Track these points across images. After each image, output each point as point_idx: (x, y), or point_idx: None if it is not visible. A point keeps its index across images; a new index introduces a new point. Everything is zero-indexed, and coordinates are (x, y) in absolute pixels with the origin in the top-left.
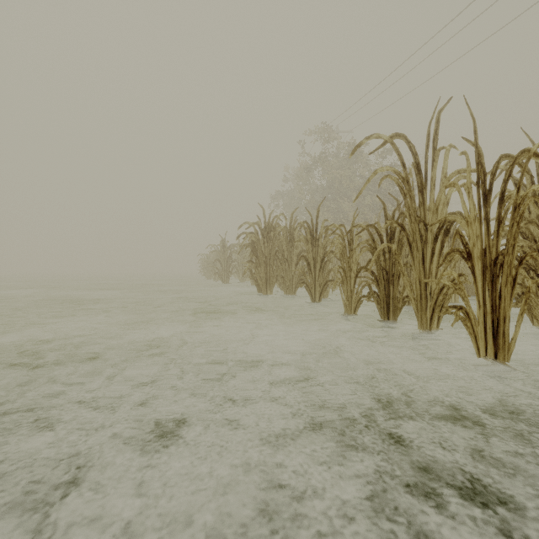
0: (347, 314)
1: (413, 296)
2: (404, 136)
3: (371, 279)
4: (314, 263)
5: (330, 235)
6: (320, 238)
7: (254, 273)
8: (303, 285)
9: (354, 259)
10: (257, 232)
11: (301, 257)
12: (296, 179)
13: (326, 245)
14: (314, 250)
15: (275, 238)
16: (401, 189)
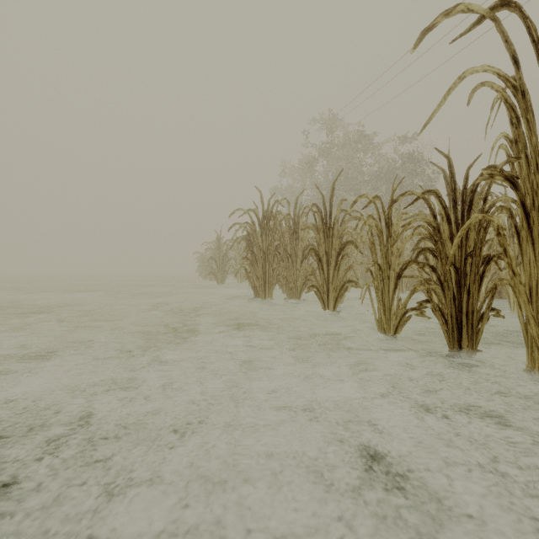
0: (382, 334)
1: (521, 311)
2: (517, 6)
3: (423, 280)
4: (327, 258)
5: (349, 220)
6: (335, 225)
7: (250, 272)
8: (312, 288)
9: (395, 250)
10: (253, 221)
11: (310, 250)
12: (299, 172)
13: (342, 235)
14: (327, 241)
15: (276, 229)
16: (511, 108)
